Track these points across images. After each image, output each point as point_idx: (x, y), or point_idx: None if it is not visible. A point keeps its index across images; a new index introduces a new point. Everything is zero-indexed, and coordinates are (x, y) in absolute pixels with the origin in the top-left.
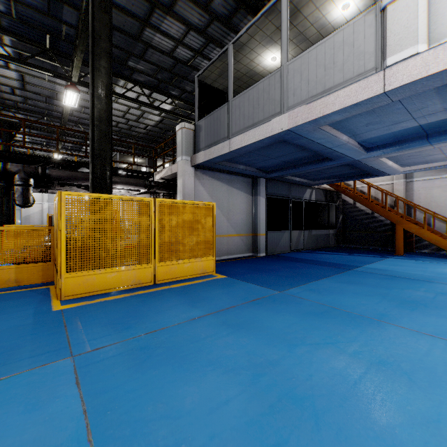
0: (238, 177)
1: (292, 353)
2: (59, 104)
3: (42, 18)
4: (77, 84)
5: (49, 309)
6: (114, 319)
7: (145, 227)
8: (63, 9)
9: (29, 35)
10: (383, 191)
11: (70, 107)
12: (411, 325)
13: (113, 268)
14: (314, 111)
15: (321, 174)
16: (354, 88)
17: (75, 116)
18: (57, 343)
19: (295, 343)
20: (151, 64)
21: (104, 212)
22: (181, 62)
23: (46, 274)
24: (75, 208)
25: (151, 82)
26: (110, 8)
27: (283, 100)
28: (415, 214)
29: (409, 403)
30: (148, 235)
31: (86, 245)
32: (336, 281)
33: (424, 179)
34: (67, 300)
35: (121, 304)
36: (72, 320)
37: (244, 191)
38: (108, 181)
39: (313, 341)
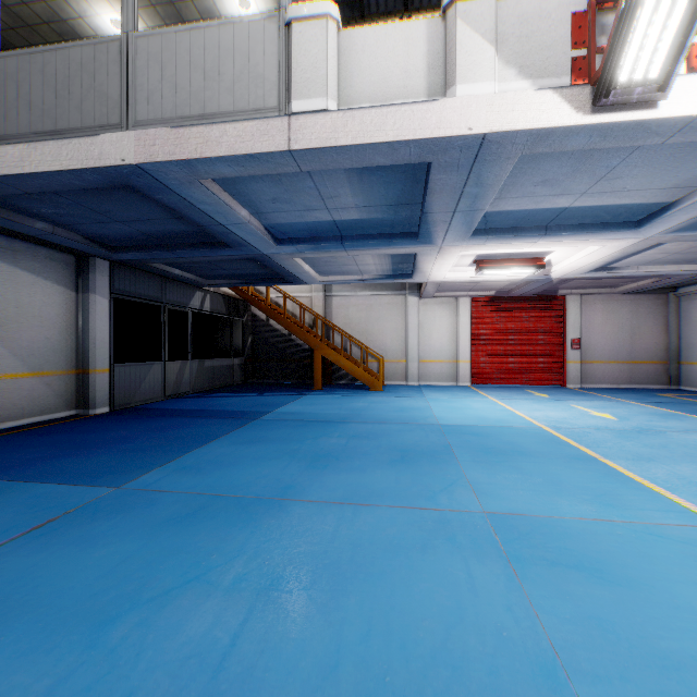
0: (37, 246)
1: (99, 646)
2: None
3: None
4: None
5: None
6: None
7: None
8: None
9: None
10: (302, 305)
11: None
12: (320, 495)
13: None
14: (186, 145)
15: (218, 269)
16: (250, 128)
17: None
18: None
19: (114, 614)
20: None
21: None
22: None
23: None
24: None
25: None
26: None
27: (126, 104)
28: (335, 337)
29: (304, 651)
30: None
31: None
32: (231, 442)
33: (342, 294)
34: None
35: None
36: None
37: (53, 279)
38: None
39: (158, 590)
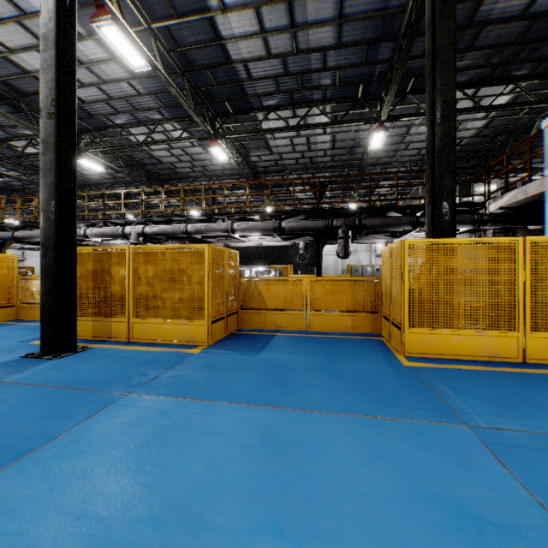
0: None
1: None
2: (360, 151)
3: (359, 70)
4: (385, 121)
5: (399, 363)
6: (491, 396)
7: (504, 279)
8: (380, 48)
9: (345, 94)
10: None
11: (373, 150)
12: None
13: (460, 330)
14: None
15: None
16: None
17: (372, 158)
18: (436, 403)
19: None
20: (484, 49)
21: (446, 260)
22: (542, 16)
23: (374, 325)
24: (417, 257)
25: (478, 76)
26: (454, 7)
27: None
28: None
29: None
30: (511, 290)
31: (428, 299)
32: None
33: None
34: (410, 357)
35: (486, 379)
36: (435, 382)
37: None
38: (451, 221)
39: None
